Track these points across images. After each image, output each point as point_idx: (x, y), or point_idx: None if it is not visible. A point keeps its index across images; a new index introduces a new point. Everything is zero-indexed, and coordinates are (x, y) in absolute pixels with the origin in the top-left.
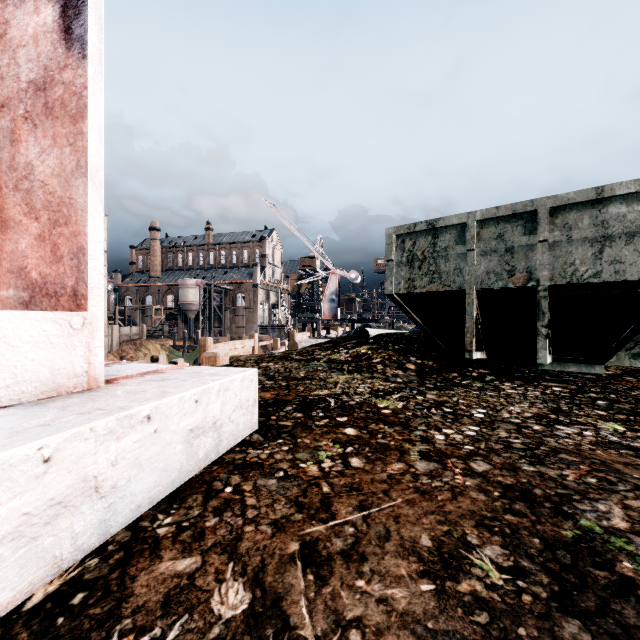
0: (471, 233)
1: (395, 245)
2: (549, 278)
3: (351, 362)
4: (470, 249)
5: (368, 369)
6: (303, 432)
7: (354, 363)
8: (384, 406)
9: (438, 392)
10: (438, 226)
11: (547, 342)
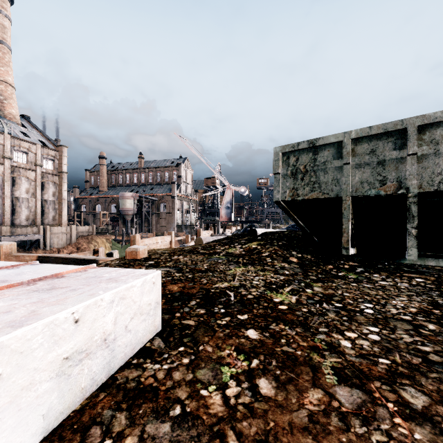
0: (347, 149)
1: (281, 161)
2: (418, 186)
3: (245, 255)
4: (346, 163)
5: (259, 262)
6: (205, 335)
7: (247, 256)
8: (279, 301)
9: (322, 284)
10: (318, 144)
11: (417, 241)
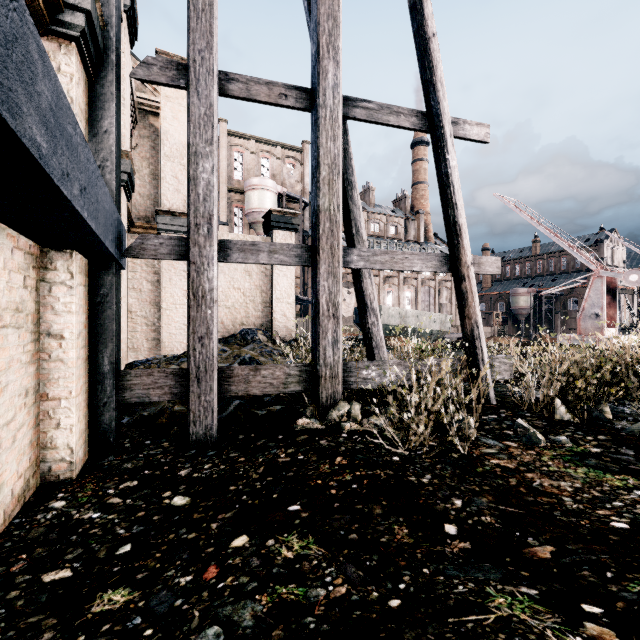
0: None
1: None
2: None
3: None
4: None
5: None
6: None
7: None
8: None
9: None
10: None
11: None
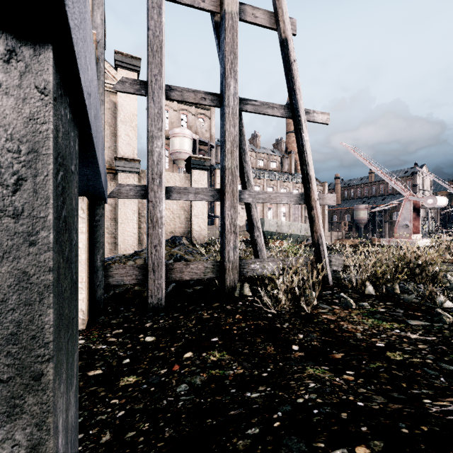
0: None
1: None
2: None
3: None
4: None
5: None
6: None
7: None
8: None
9: None
10: None
11: None
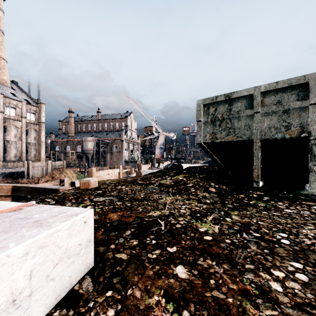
0: (257, 101)
1: (203, 111)
2: None
3: (173, 186)
4: (256, 112)
5: (185, 192)
6: (135, 273)
7: (175, 187)
8: (204, 230)
9: (238, 212)
10: (233, 97)
11: None
